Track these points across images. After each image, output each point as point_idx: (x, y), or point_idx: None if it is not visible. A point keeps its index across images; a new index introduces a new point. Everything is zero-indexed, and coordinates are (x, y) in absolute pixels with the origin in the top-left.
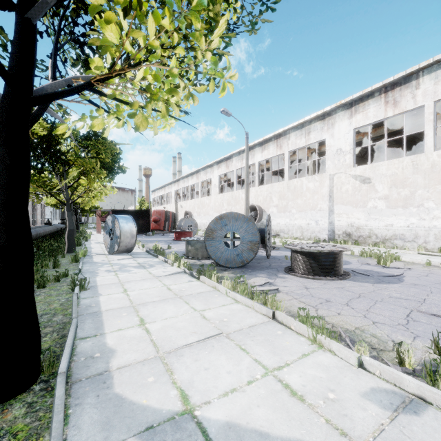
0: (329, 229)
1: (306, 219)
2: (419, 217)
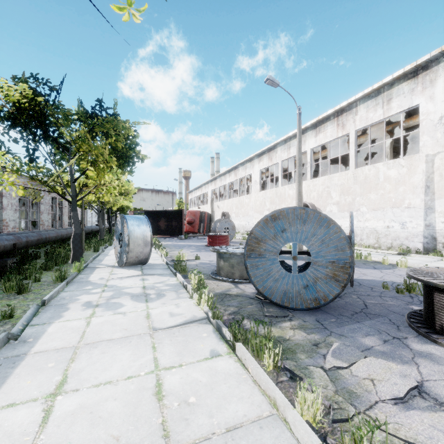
0: (424, 235)
1: (384, 220)
2: None
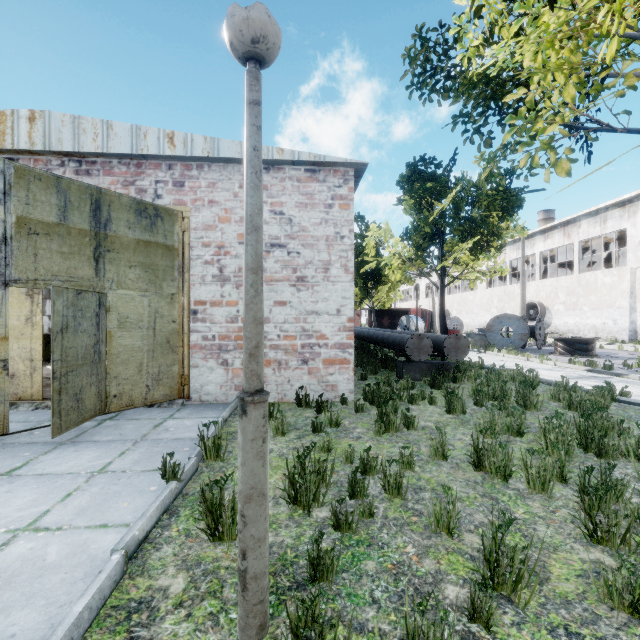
0: (629, 329)
1: (601, 318)
2: None
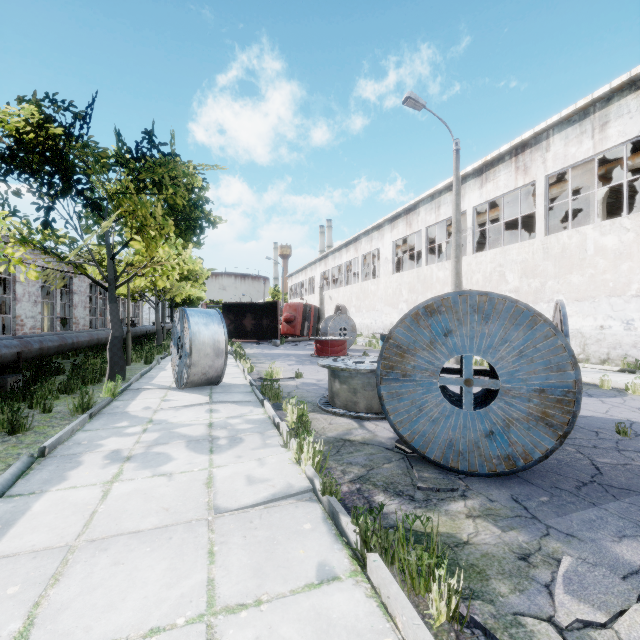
0: None
1: (595, 317)
2: None
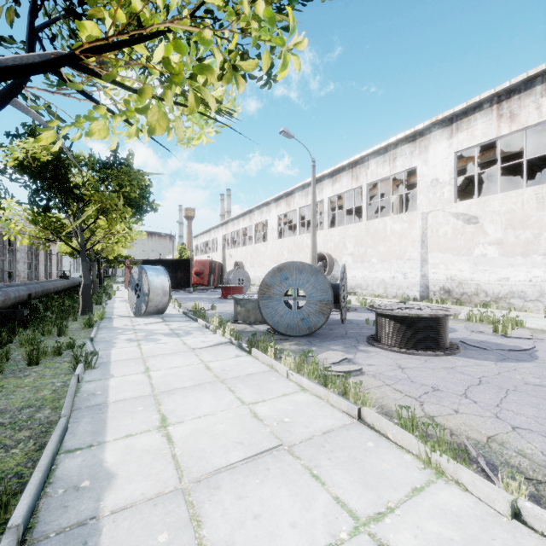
0: (421, 284)
1: (390, 271)
2: (545, 268)
